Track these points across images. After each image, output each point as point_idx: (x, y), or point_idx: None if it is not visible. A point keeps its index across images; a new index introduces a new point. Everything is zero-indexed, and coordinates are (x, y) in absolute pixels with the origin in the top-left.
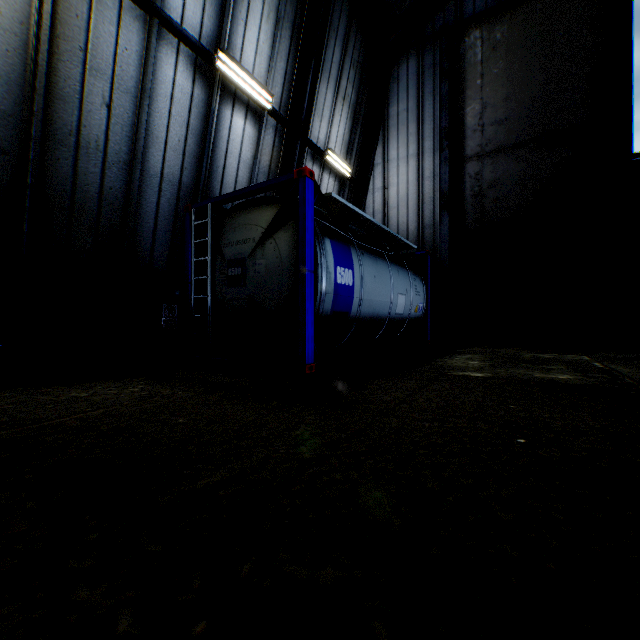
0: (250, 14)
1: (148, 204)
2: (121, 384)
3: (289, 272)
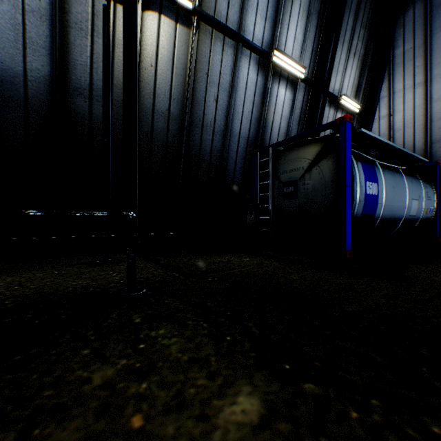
0: (291, 19)
1: (232, 152)
2: (235, 256)
3: (330, 188)
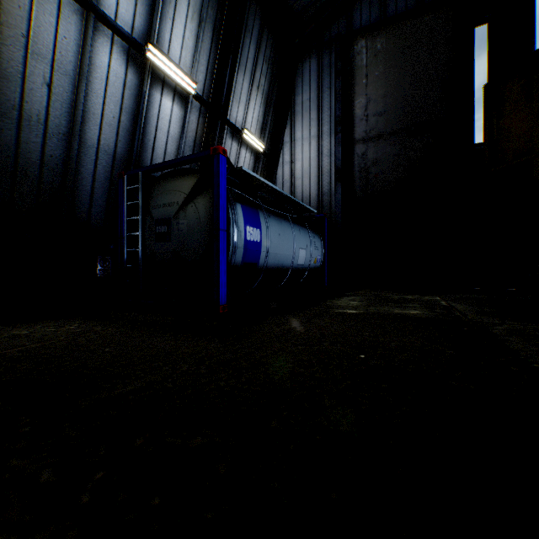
0: (177, 14)
1: (86, 170)
2: (59, 323)
3: (206, 230)
